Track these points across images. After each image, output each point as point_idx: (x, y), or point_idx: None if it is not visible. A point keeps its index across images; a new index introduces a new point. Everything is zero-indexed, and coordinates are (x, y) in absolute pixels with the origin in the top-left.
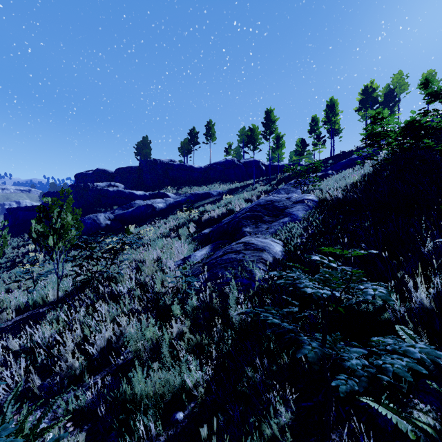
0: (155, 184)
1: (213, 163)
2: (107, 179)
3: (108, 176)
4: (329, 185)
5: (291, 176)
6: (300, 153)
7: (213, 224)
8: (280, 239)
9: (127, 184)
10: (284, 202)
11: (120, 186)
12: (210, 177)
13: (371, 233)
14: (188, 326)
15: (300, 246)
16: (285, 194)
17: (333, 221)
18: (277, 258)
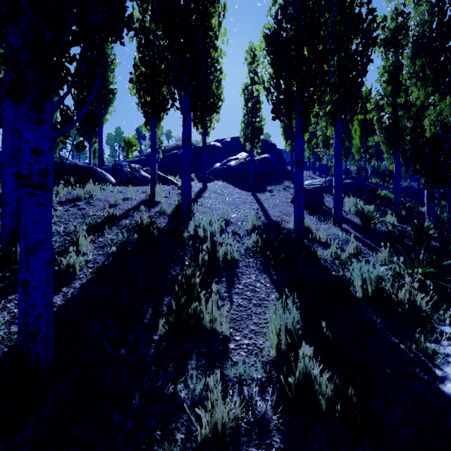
0: None
1: None
2: None
3: None
4: None
5: None
6: None
7: None
8: None
9: None
10: None
11: None
12: None
13: None
14: None
15: None
16: None
17: None
18: None
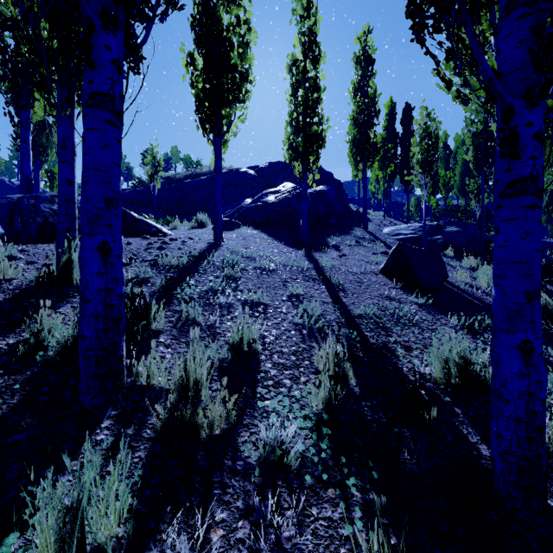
0: None
1: None
2: None
3: None
4: None
5: None
6: None
7: None
8: None
9: None
10: None
11: None
12: None
13: None
14: None
15: None
16: None
17: None
18: None
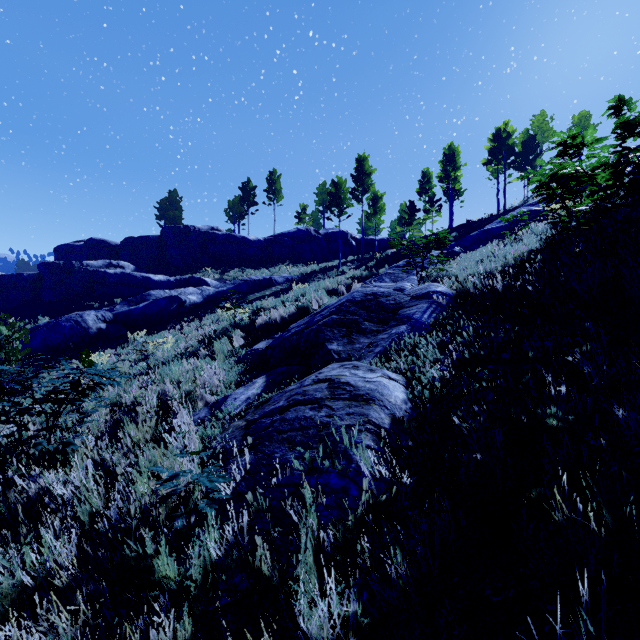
0: (187, 265)
1: (278, 234)
2: (108, 255)
3: (110, 250)
4: (469, 268)
5: (396, 255)
6: (406, 222)
7: (273, 333)
8: (396, 370)
9: (141, 264)
10: (396, 297)
11: (128, 267)
12: (274, 256)
13: (605, 372)
14: (191, 619)
15: (442, 390)
16: (391, 282)
17: (496, 335)
18: (400, 417)
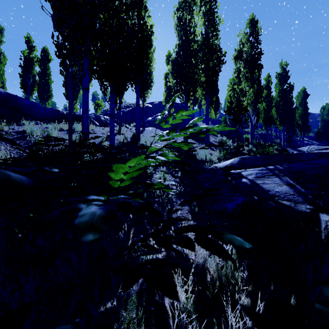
0: None
1: None
2: None
3: None
4: None
5: None
6: None
7: None
8: None
9: None
10: None
11: None
12: None
13: None
14: None
15: None
16: None
17: None
18: None
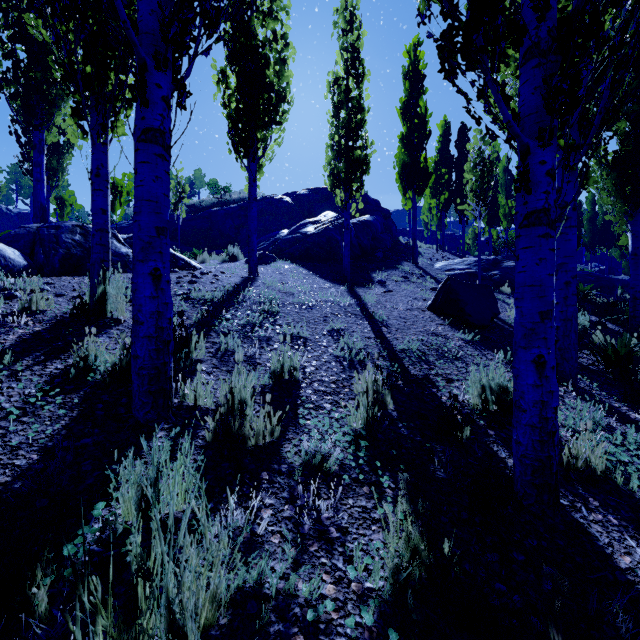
0: None
1: None
2: None
3: None
4: None
5: None
6: None
7: None
8: None
9: None
10: None
11: None
12: None
13: None
14: None
15: None
16: None
17: None
18: None
